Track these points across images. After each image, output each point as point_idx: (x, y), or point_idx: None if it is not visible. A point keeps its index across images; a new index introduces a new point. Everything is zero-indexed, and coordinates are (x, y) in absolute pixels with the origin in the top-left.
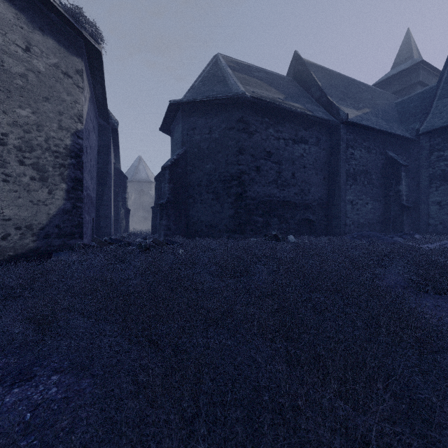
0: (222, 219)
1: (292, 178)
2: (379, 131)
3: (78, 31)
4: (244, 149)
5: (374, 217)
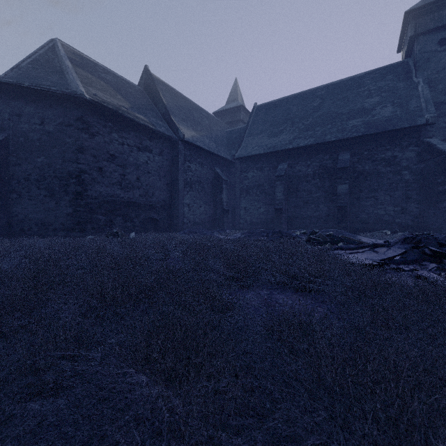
0: (58, 217)
1: (137, 182)
2: (209, 152)
3: None
4: (84, 148)
5: (206, 217)
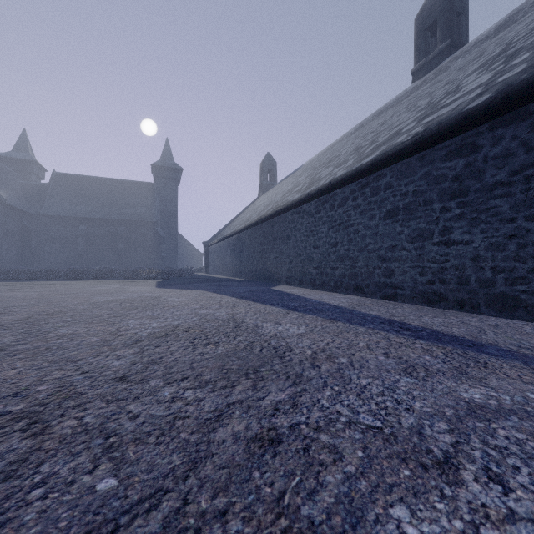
0: None
1: None
2: (20, 210)
3: None
4: None
5: (17, 258)
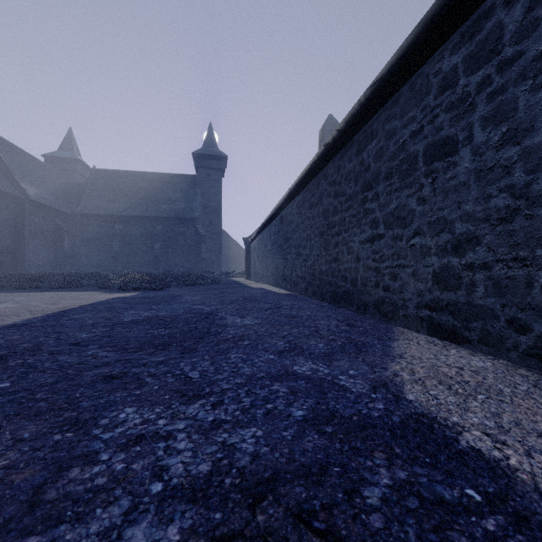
0: None
1: None
2: (51, 208)
3: None
4: None
5: (48, 261)
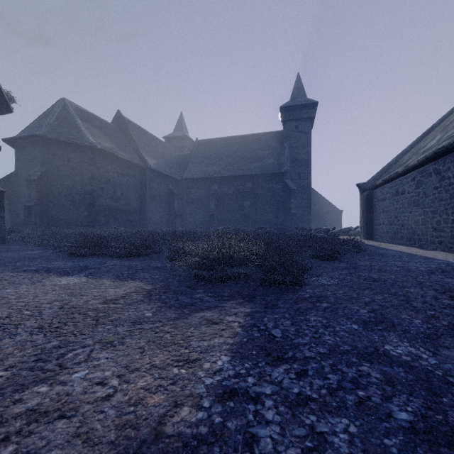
0: (79, 218)
1: (121, 196)
2: (165, 175)
3: (7, 104)
4: (95, 177)
5: (163, 219)
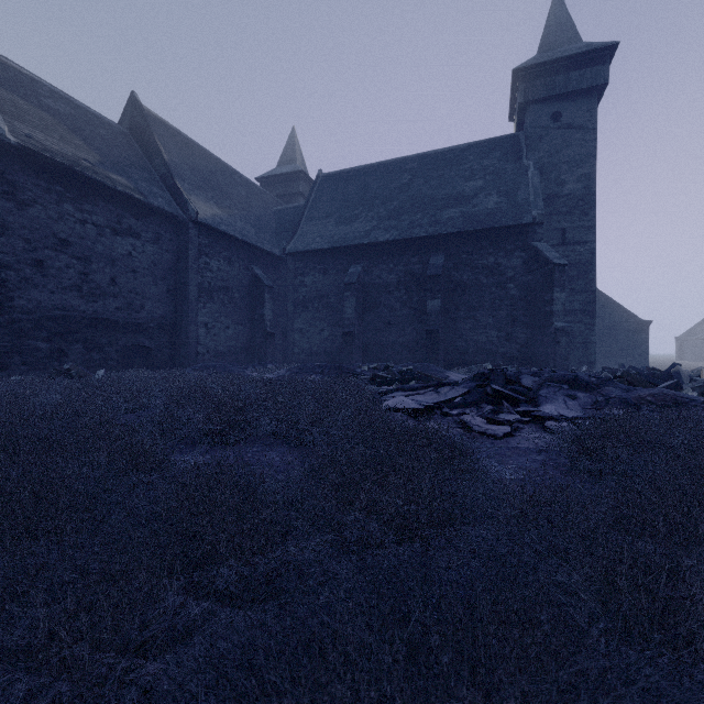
0: None
1: (111, 286)
2: (242, 242)
3: None
4: (7, 227)
5: (237, 344)
